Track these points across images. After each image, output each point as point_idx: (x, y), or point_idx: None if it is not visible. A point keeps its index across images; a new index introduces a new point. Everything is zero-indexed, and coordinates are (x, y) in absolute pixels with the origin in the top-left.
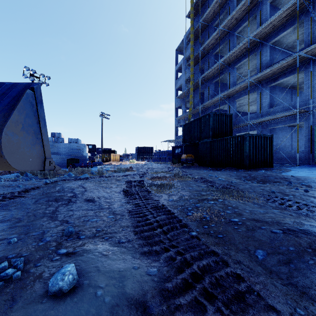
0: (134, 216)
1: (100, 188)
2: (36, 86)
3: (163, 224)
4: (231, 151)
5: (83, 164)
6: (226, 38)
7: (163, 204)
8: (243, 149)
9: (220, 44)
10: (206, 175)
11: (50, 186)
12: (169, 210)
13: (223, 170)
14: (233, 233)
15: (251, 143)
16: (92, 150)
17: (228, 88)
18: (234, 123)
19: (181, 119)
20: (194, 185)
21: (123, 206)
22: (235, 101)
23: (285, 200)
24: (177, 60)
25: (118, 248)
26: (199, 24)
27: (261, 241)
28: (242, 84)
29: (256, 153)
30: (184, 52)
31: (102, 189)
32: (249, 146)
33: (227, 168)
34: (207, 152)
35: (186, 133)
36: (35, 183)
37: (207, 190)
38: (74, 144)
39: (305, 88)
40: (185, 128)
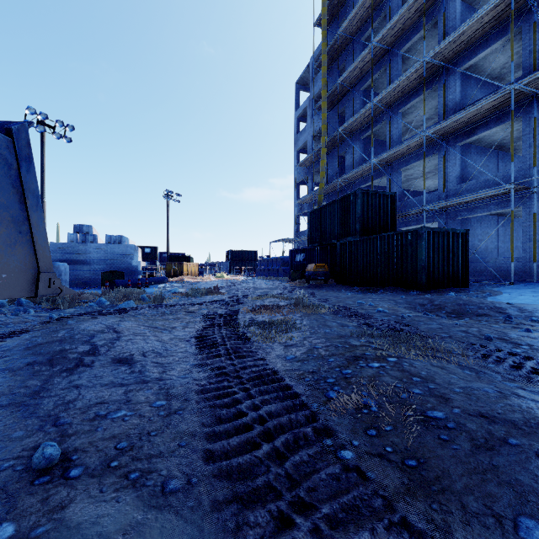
0: (209, 404)
1: (150, 331)
2: (18, 127)
3: (275, 428)
4: (394, 259)
5: (130, 281)
6: (384, 62)
7: (274, 368)
8: (417, 254)
9: (374, 72)
10: (353, 302)
11: (49, 328)
12: (288, 386)
13: (381, 291)
14: (443, 455)
15: (431, 244)
16: (150, 256)
17: (388, 149)
18: (398, 210)
19: (306, 203)
20: (334, 323)
21: (191, 373)
22: (400, 171)
23: (519, 358)
24: (297, 101)
25: (157, 515)
26: (337, 37)
27: (522, 485)
28: (413, 141)
29: (440, 262)
30: (310, 86)
31: (154, 334)
32: (426, 250)
33: (388, 289)
34: (352, 260)
35: (315, 227)
36: (29, 320)
37: (359, 335)
38: (116, 246)
39: (524, 147)
40: (313, 217)
